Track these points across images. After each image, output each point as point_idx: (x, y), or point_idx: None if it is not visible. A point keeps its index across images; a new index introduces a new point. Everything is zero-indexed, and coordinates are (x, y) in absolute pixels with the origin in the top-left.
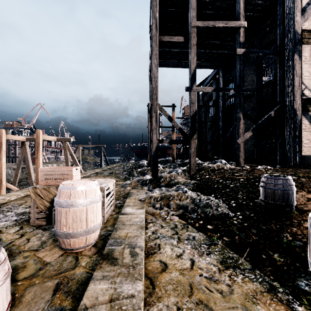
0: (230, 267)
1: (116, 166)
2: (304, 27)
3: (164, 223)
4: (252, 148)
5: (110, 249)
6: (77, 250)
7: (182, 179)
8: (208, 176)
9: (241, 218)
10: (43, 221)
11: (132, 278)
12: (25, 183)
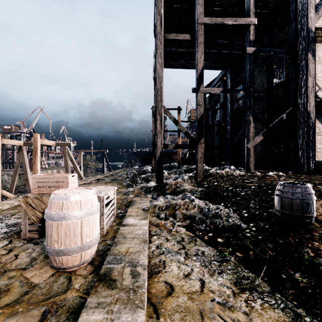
0: (245, 289)
1: (119, 172)
2: (318, 25)
3: (169, 236)
4: (262, 154)
5: (107, 268)
6: (71, 269)
7: (189, 186)
8: (217, 183)
9: (255, 231)
10: (35, 234)
11: (132, 305)
12: (23, 190)
